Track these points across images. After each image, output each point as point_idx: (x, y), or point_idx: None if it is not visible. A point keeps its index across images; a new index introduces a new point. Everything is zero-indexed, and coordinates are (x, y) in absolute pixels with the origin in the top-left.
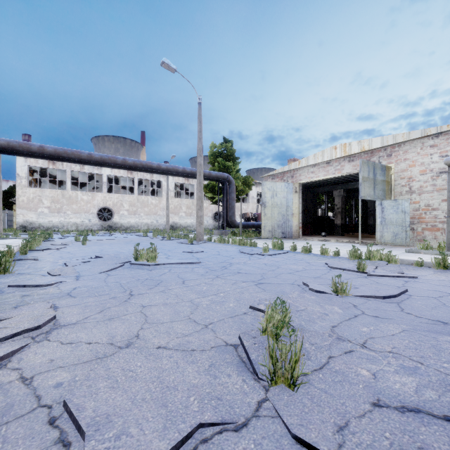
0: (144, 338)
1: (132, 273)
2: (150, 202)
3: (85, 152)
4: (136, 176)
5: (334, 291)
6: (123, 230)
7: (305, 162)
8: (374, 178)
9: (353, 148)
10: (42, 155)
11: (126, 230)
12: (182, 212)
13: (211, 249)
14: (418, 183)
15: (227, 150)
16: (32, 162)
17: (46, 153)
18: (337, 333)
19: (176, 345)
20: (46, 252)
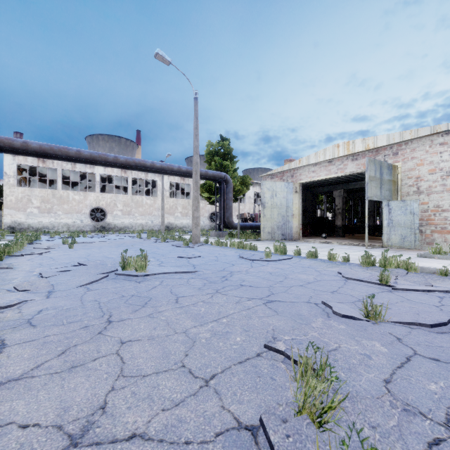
0: (113, 413)
1: (117, 286)
2: (145, 202)
3: (73, 149)
4: (130, 176)
5: (365, 315)
6: (117, 231)
7: (306, 161)
8: (381, 178)
9: (357, 146)
10: (26, 151)
11: (120, 231)
12: (178, 212)
13: (209, 254)
14: (427, 182)
15: (224, 148)
16: (21, 160)
17: (30, 149)
18: (400, 399)
19: (160, 430)
20: (26, 258)
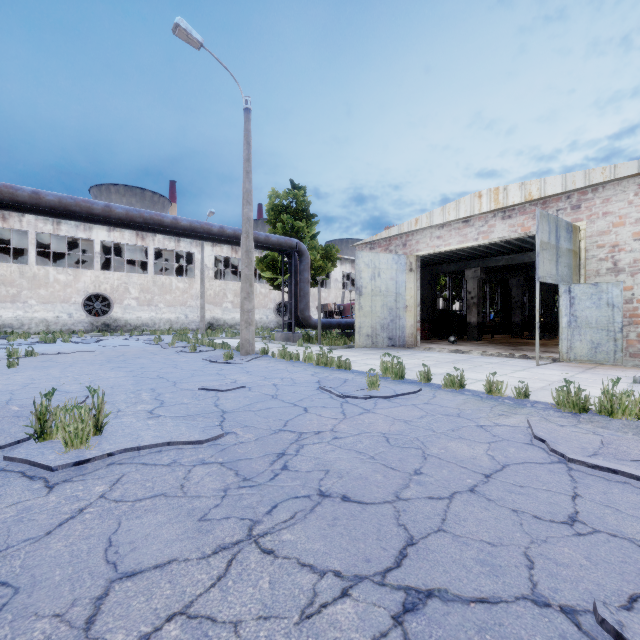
0: None
1: None
2: (175, 285)
3: (25, 189)
4: (152, 245)
5: None
6: (129, 330)
7: (427, 221)
8: (557, 246)
9: (511, 196)
10: None
11: (135, 330)
12: (227, 302)
13: (263, 379)
14: (630, 254)
15: (297, 201)
16: None
17: None
18: None
19: None
20: None
